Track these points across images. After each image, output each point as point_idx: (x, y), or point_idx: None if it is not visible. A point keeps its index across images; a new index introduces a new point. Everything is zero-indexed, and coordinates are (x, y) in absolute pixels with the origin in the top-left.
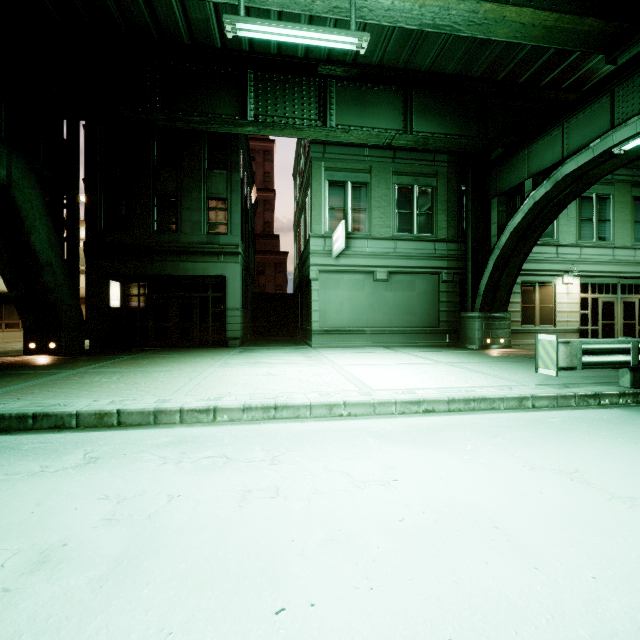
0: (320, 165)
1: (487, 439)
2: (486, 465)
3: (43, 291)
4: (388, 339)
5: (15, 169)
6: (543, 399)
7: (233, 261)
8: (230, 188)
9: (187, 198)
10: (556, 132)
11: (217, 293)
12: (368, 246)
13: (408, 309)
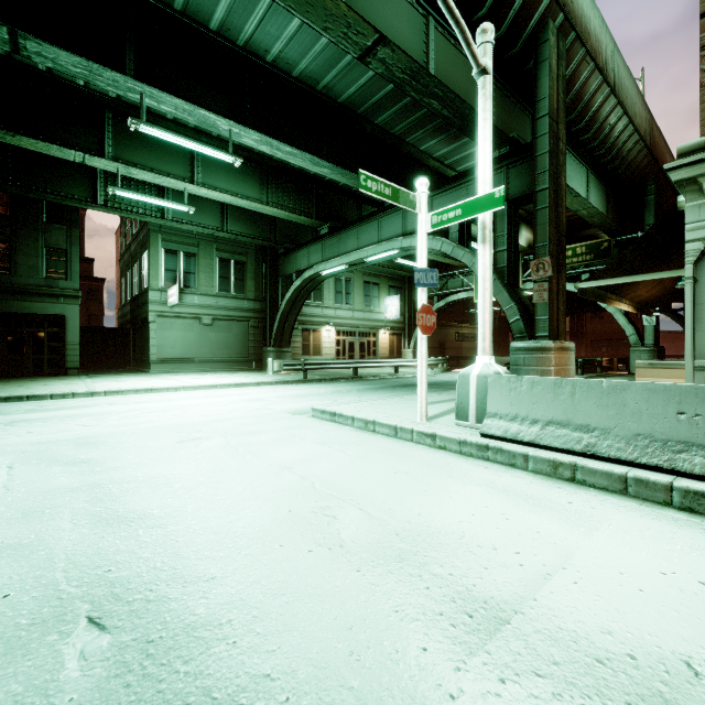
0: (158, 236)
1: (234, 390)
2: (228, 393)
3: None
4: (212, 366)
5: None
6: (268, 383)
7: (74, 303)
8: (70, 241)
9: (23, 245)
10: (306, 251)
11: (54, 329)
12: (197, 300)
13: (227, 345)
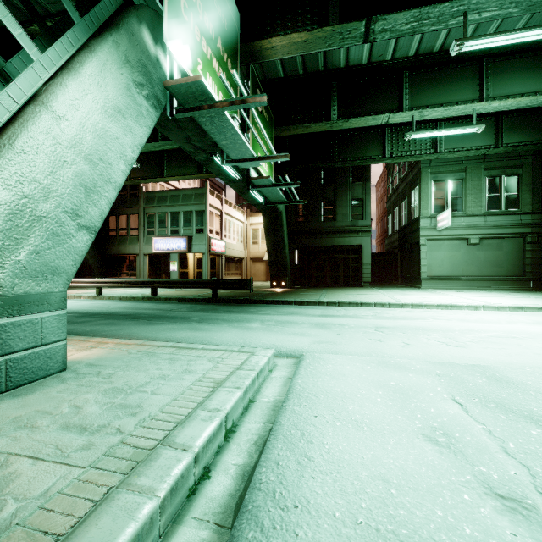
0: (427, 171)
1: None
2: None
3: (283, 257)
4: (479, 284)
5: None
6: None
7: (366, 236)
8: (365, 192)
9: (339, 201)
10: None
11: (355, 255)
12: (463, 221)
13: (496, 263)
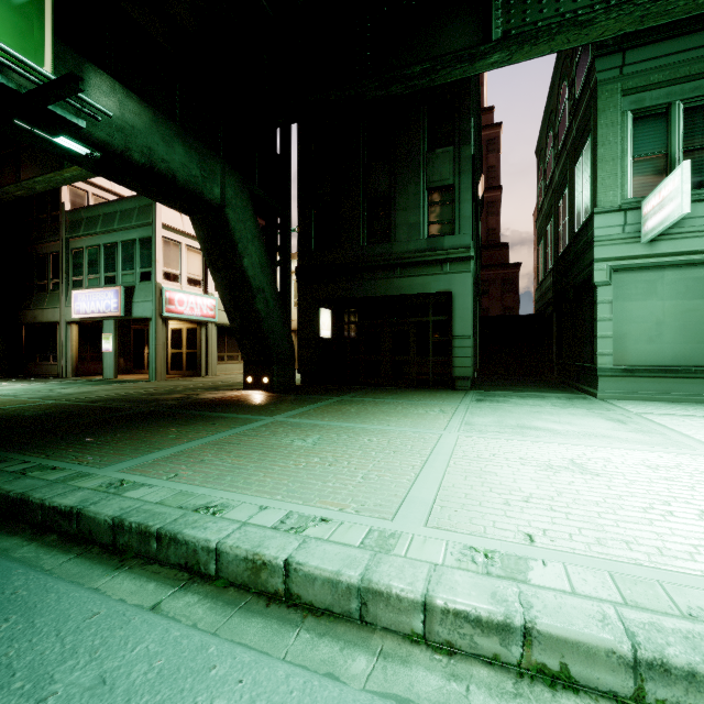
0: (614, 90)
1: None
2: None
3: (256, 321)
4: None
5: (228, 187)
6: None
7: (462, 270)
8: (458, 169)
9: (402, 195)
10: None
11: (439, 316)
12: None
13: None
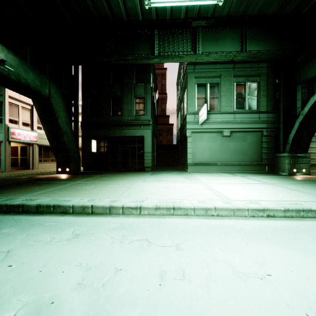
0: (192, 76)
1: None
2: None
3: (63, 145)
4: (230, 168)
5: (52, 89)
6: None
7: (147, 128)
8: (146, 92)
9: (125, 98)
10: None
11: (139, 144)
12: (219, 117)
13: (242, 152)
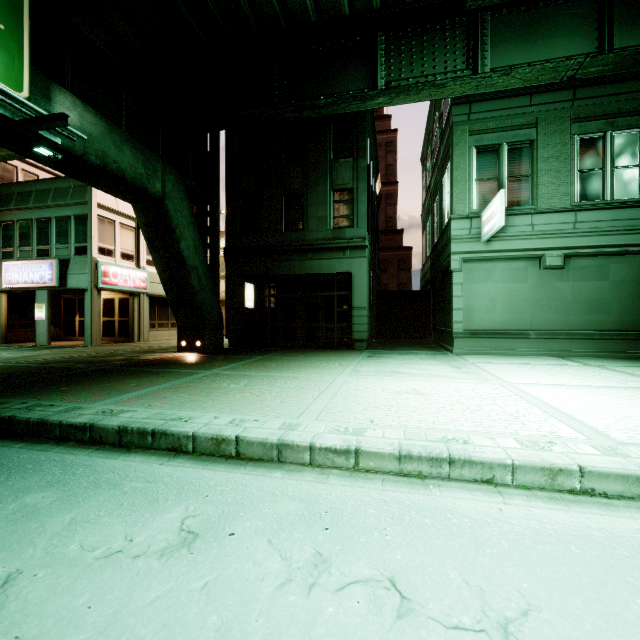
0: (464, 130)
1: None
2: None
3: (190, 293)
4: (564, 346)
5: (168, 182)
6: None
7: (359, 256)
8: (356, 176)
9: (313, 193)
10: None
11: (342, 291)
12: (533, 223)
13: (596, 305)
